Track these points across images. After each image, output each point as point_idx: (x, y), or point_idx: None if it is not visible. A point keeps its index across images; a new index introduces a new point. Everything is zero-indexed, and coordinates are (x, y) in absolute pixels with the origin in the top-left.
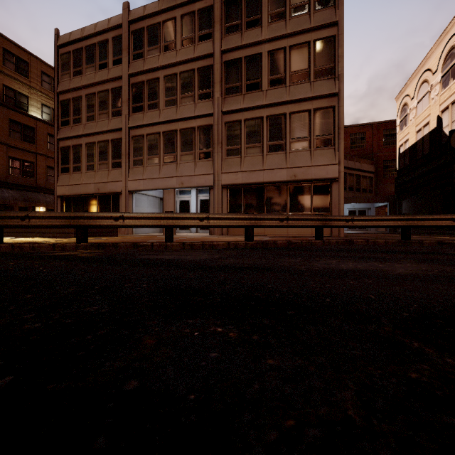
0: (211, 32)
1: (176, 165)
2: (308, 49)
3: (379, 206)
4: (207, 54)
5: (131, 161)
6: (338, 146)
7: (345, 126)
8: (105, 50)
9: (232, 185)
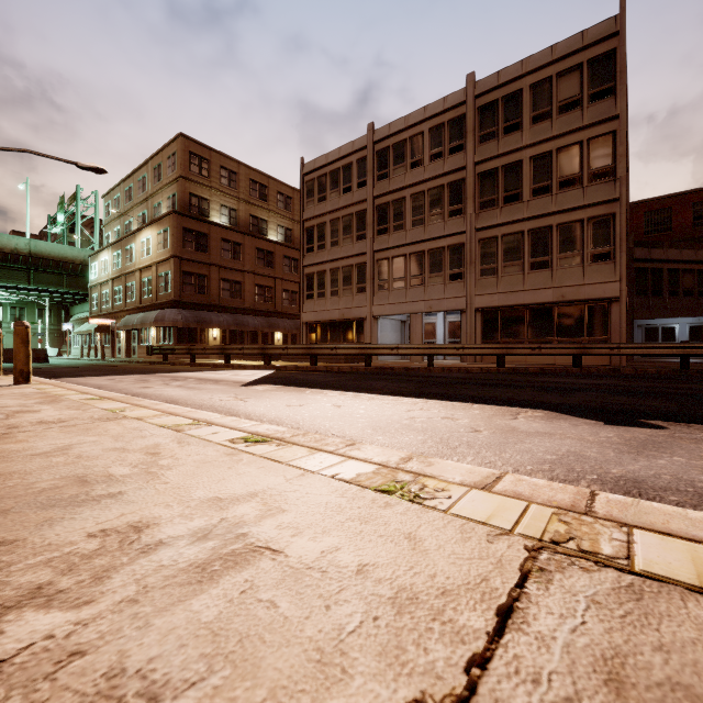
0: (463, 143)
1: (424, 288)
2: (581, 150)
3: None
4: (459, 168)
5: (375, 286)
6: (618, 259)
7: (681, 193)
8: (349, 173)
9: (486, 308)
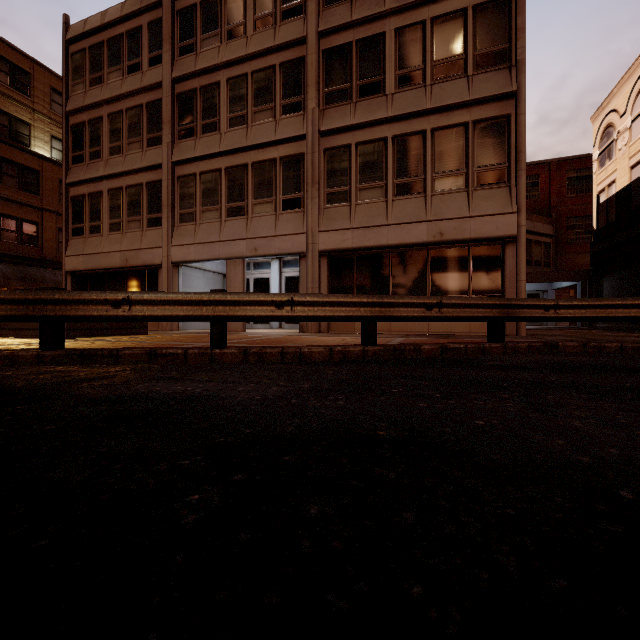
0: (302, 4)
1: (246, 220)
2: (464, 21)
3: (561, 287)
4: (296, 39)
5: (176, 216)
6: (515, 182)
7: None
8: (137, 43)
9: (335, 250)
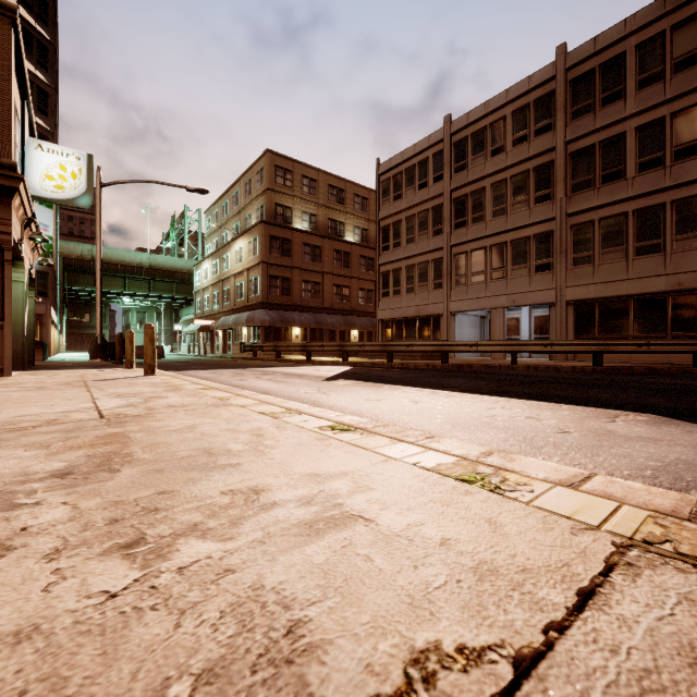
0: (551, 122)
1: (506, 281)
2: None
3: None
4: (546, 150)
5: (452, 281)
6: None
7: None
8: (425, 168)
9: (580, 300)
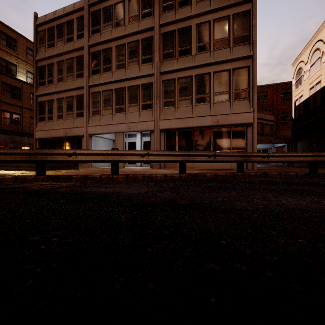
0: (152, 11)
1: (125, 114)
2: (228, 21)
3: (278, 146)
4: (149, 28)
5: (90, 112)
6: (252, 97)
7: None
8: (71, 27)
9: (168, 129)
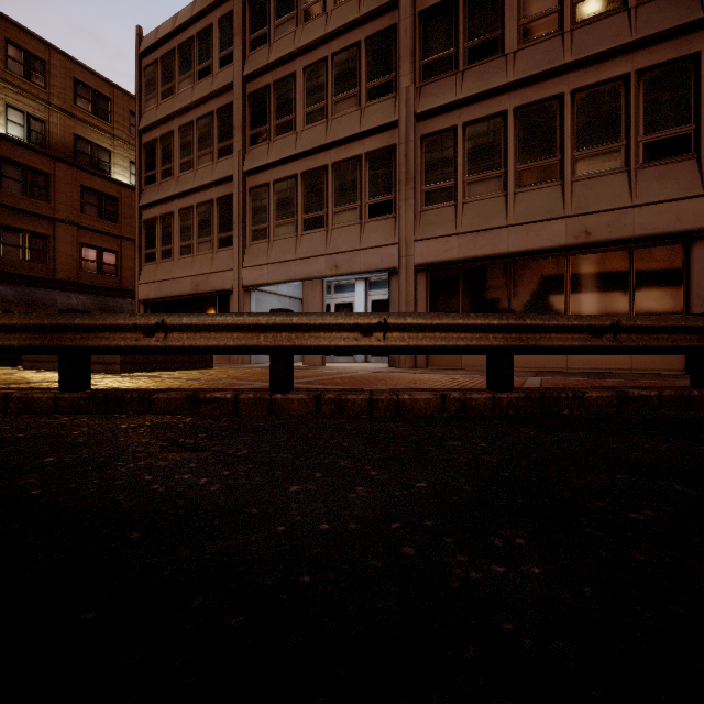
0: None
1: (326, 233)
2: None
3: None
4: (386, 4)
5: (248, 233)
6: None
7: None
8: (208, 43)
9: (436, 263)
